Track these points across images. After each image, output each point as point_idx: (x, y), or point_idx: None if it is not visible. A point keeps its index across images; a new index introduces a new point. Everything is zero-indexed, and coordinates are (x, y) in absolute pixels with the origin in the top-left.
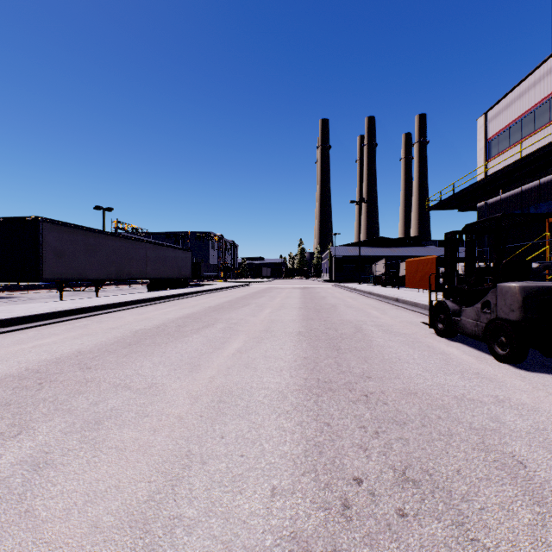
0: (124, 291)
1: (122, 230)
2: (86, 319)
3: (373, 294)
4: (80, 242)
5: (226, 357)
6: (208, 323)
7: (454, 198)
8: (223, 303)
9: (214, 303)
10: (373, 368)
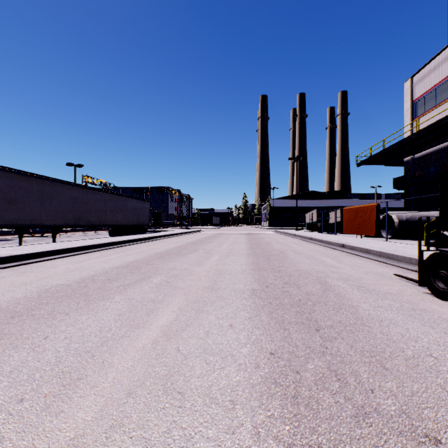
0: (88, 236)
1: (92, 184)
2: (11, 269)
3: (314, 240)
4: (35, 190)
5: (139, 352)
6: (144, 276)
7: (384, 153)
8: (172, 248)
9: (163, 248)
10: (415, 394)
